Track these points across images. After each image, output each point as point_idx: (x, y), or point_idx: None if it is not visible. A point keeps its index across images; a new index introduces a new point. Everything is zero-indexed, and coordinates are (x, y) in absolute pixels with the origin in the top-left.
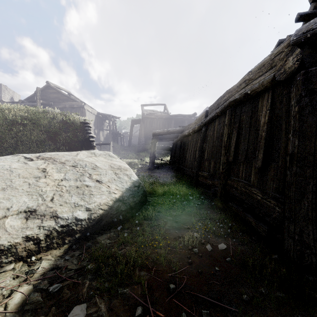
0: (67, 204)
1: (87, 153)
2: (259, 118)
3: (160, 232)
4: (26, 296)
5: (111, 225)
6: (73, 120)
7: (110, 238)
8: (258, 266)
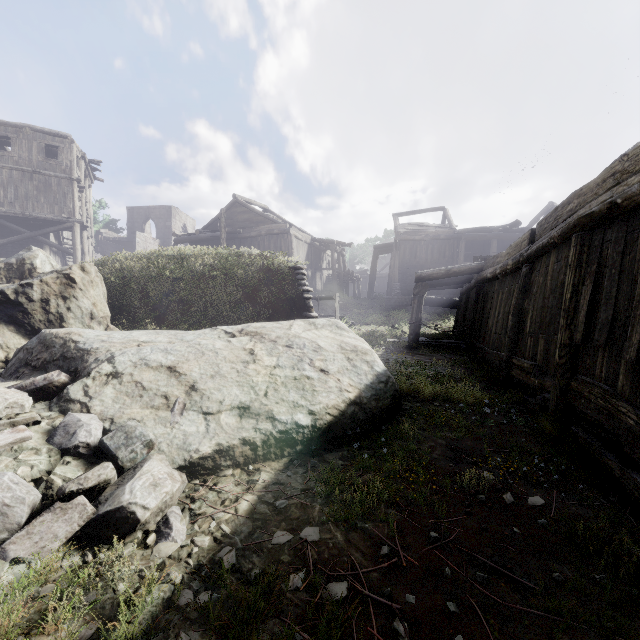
0: (284, 402)
1: (304, 324)
2: (639, 257)
3: (422, 462)
4: (252, 505)
5: (343, 440)
6: (278, 264)
7: (343, 458)
8: (597, 540)
